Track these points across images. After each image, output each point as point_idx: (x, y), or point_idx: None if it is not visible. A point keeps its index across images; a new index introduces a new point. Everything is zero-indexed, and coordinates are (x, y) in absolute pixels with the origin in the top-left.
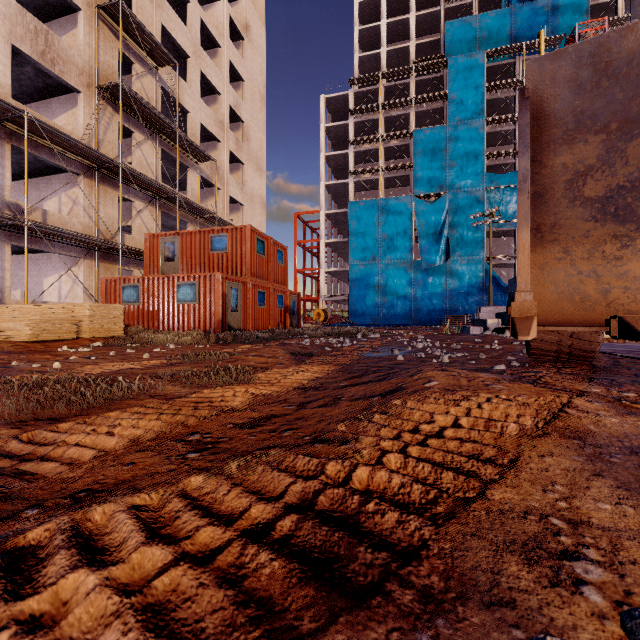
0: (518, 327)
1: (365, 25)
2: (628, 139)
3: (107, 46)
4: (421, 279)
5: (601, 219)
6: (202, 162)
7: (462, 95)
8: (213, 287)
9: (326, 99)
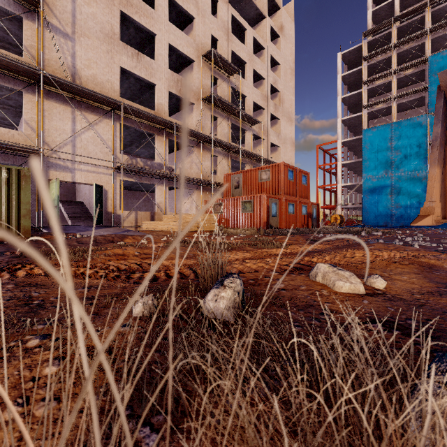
0: (415, 220)
1: None
2: None
3: (206, 75)
4: None
5: None
6: (253, 125)
7: None
8: (261, 202)
9: (342, 55)
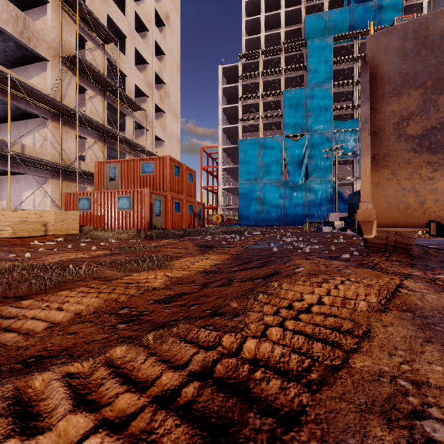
0: (363, 228)
1: (250, 17)
2: (439, 93)
3: (68, 28)
4: (288, 194)
5: (419, 150)
6: (136, 111)
7: (317, 66)
8: (143, 199)
9: (223, 68)
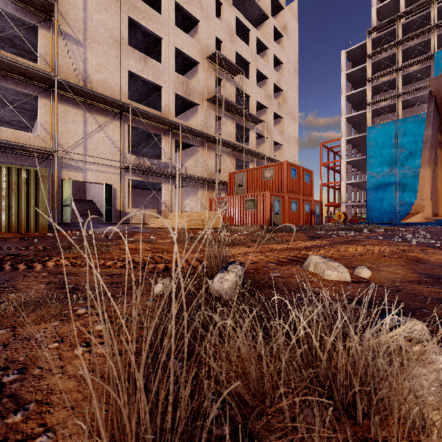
0: (406, 217)
1: None
2: None
3: (210, 76)
4: None
5: None
6: (257, 124)
7: None
8: (264, 200)
9: (346, 52)
